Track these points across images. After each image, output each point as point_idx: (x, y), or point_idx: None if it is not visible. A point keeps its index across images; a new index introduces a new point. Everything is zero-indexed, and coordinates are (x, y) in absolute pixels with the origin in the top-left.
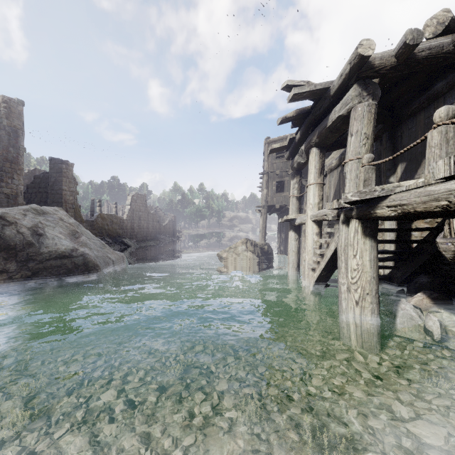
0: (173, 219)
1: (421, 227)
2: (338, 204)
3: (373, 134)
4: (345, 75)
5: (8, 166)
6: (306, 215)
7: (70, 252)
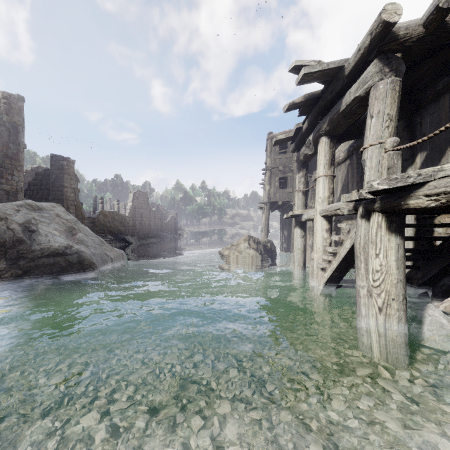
0: (174, 216)
1: (449, 222)
2: (358, 195)
3: (397, 115)
4: (364, 49)
5: (8, 162)
6: (315, 209)
7: (63, 249)
